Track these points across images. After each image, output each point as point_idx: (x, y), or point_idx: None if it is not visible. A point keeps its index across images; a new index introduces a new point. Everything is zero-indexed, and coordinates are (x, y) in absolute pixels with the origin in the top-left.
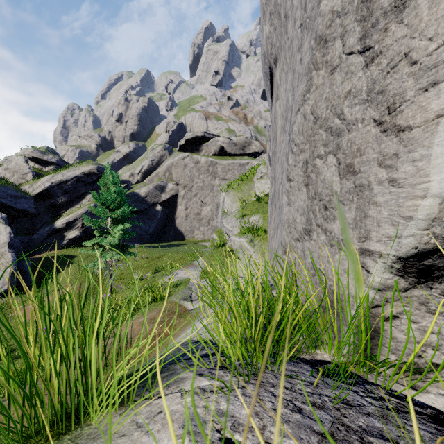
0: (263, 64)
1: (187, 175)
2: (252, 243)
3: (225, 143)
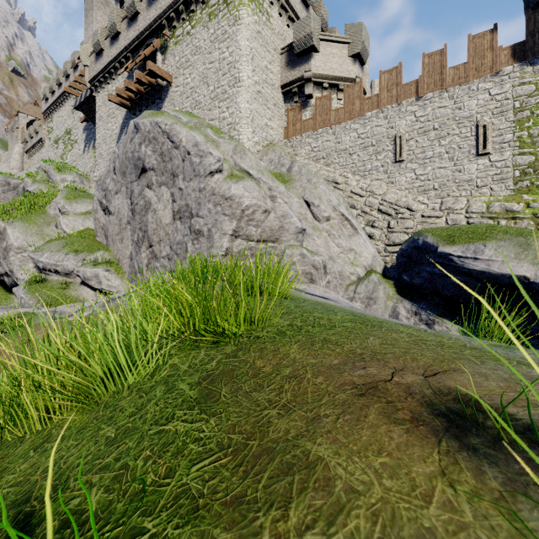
0: (136, 159)
1: None
2: (110, 272)
3: None
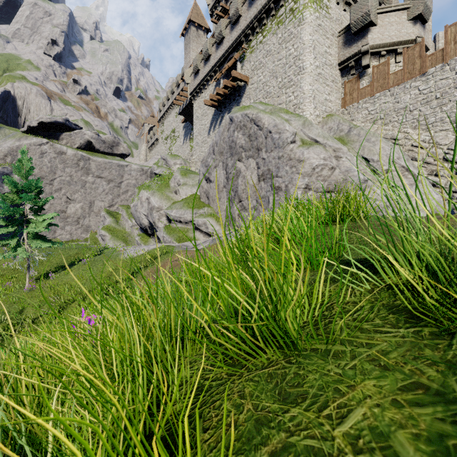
0: (230, 142)
1: (46, 165)
2: (213, 220)
3: (94, 139)
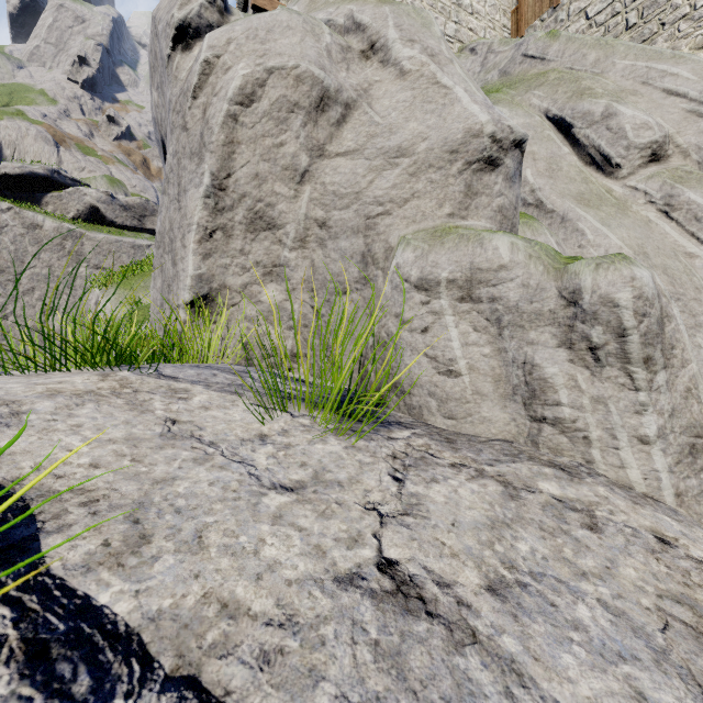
0: (155, 129)
1: (7, 248)
2: None
3: (103, 203)
